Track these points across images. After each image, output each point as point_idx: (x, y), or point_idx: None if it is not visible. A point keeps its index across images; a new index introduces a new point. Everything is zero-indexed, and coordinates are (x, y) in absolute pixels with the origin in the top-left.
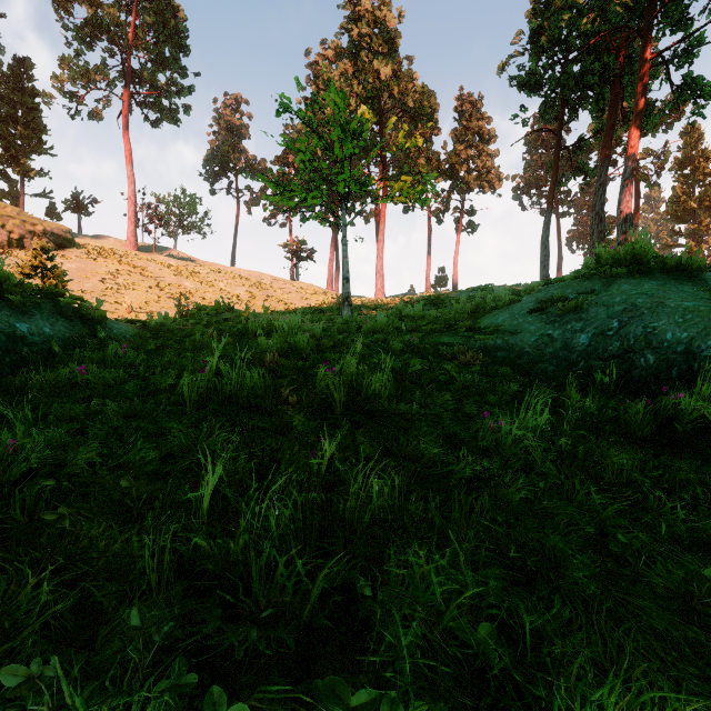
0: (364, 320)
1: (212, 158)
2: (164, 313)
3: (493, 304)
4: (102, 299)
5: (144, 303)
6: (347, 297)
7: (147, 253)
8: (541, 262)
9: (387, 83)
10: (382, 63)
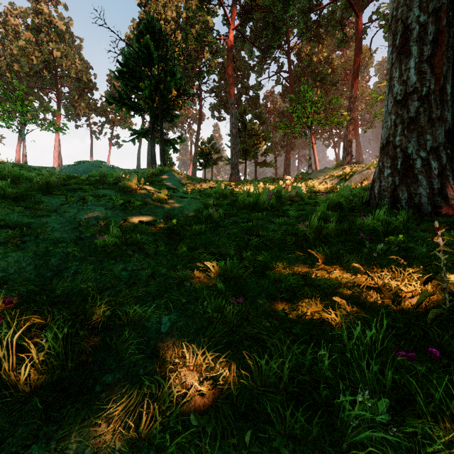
0: None
1: None
2: None
3: None
4: None
5: None
6: (25, 162)
7: None
8: (137, 166)
9: (59, 57)
10: (56, 46)
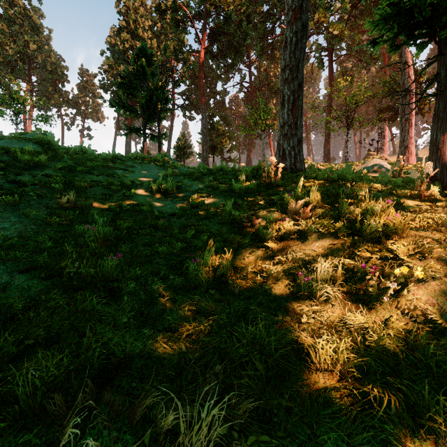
0: None
1: None
2: None
3: None
4: None
5: None
6: None
7: None
8: None
9: (34, 50)
10: (31, 39)
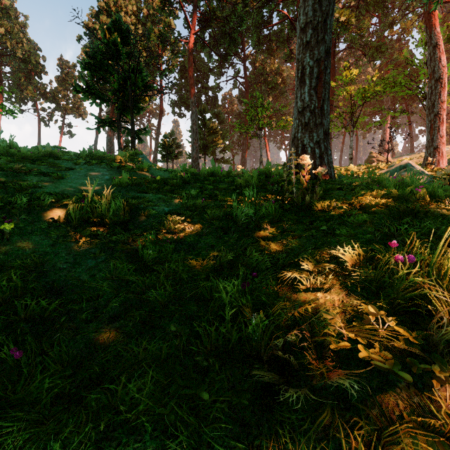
0: None
1: None
2: None
3: None
4: None
5: None
6: None
7: None
8: None
9: (2, 34)
10: None
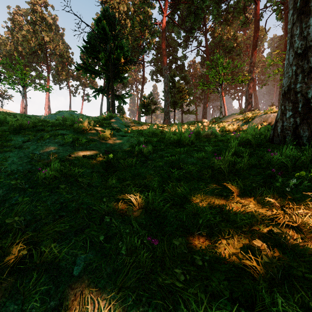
0: None
1: None
2: None
3: None
4: None
5: None
6: (24, 112)
7: None
8: (100, 115)
9: (48, 41)
10: (46, 34)
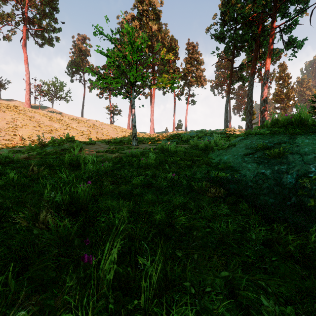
0: (142, 152)
1: (71, 64)
2: (29, 144)
3: (214, 144)
4: (6, 132)
5: (30, 135)
6: (134, 135)
7: (35, 109)
8: (225, 119)
9: (155, 33)
10: (153, 24)
